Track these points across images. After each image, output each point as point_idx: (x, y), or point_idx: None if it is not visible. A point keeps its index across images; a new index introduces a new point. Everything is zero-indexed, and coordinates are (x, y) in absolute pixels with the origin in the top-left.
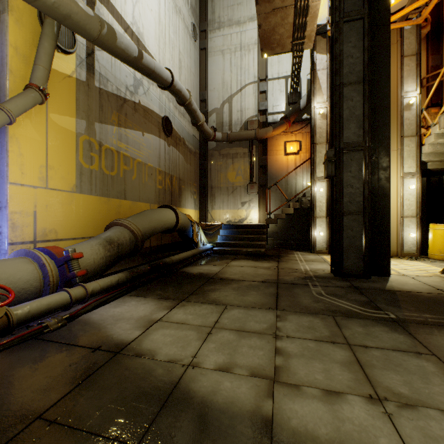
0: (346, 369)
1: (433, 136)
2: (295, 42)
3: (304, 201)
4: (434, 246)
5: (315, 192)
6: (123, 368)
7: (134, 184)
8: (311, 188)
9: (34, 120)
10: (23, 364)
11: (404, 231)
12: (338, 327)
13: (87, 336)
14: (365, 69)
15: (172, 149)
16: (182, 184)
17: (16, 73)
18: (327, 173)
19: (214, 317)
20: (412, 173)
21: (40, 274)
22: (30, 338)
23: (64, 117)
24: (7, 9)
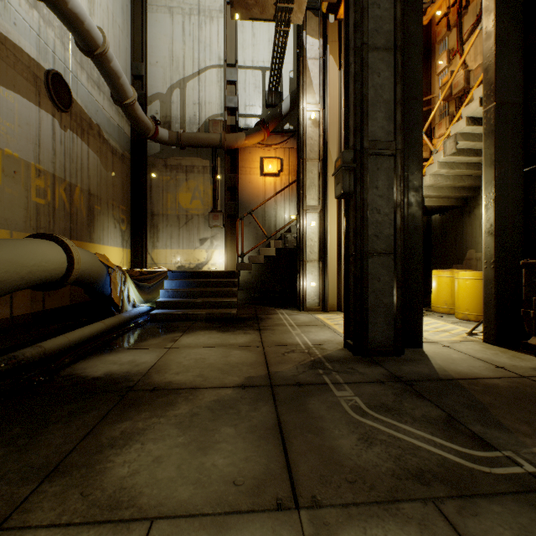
0: None
1: (437, 164)
2: (281, 5)
3: (289, 239)
4: (439, 297)
5: (305, 226)
6: None
7: None
8: (300, 220)
9: None
10: None
11: None
12: None
13: None
14: (397, 28)
15: (72, 137)
16: (96, 204)
17: None
18: (344, 187)
19: None
20: None
21: None
22: None
23: None
24: None
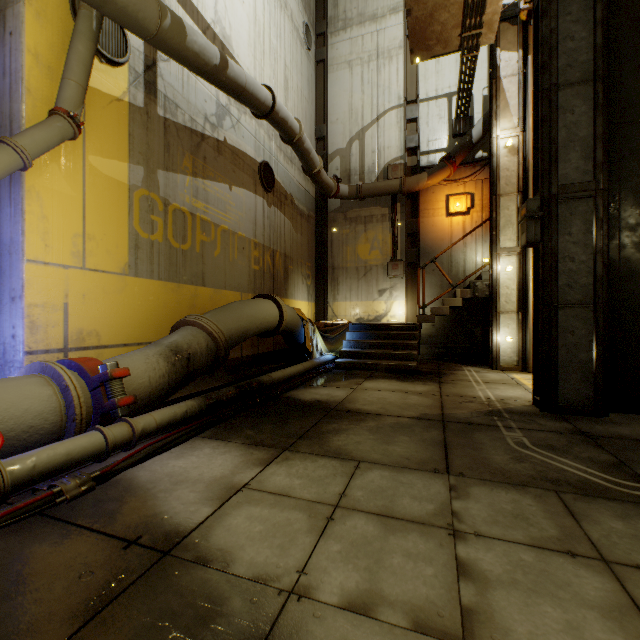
0: (616, 627)
1: None
2: (467, 34)
3: (479, 287)
4: None
5: (498, 272)
6: (171, 591)
7: (218, 264)
8: (492, 266)
9: (64, 165)
10: (4, 568)
11: None
12: (572, 517)
13: (121, 514)
14: (597, 56)
15: (274, 211)
16: (290, 264)
17: (37, 93)
18: (528, 237)
19: (337, 484)
20: None
21: (61, 402)
22: (31, 514)
23: (111, 161)
24: None
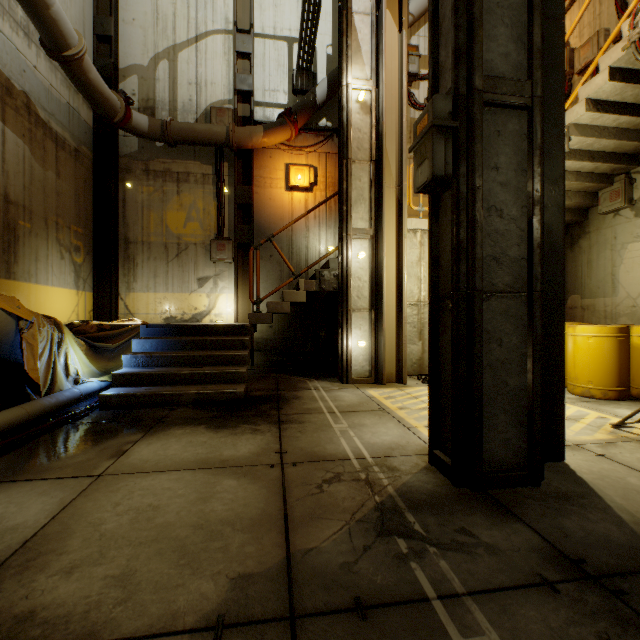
0: None
1: None
2: None
3: (327, 278)
4: None
5: (350, 259)
6: None
7: None
8: (343, 250)
9: None
10: None
11: None
12: None
13: None
14: None
15: None
16: (22, 218)
17: None
18: (435, 165)
19: None
20: None
21: None
22: None
23: None
24: None
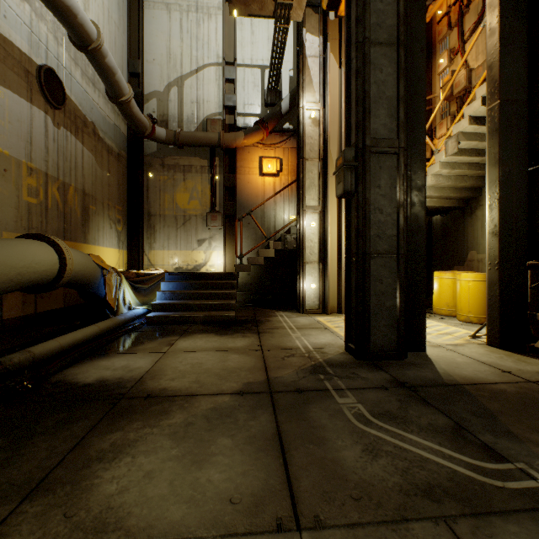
0: None
1: (439, 164)
2: (281, 1)
3: (289, 240)
4: (441, 299)
5: (305, 227)
6: None
7: None
8: (300, 221)
9: None
10: None
11: None
12: None
13: None
14: (400, 23)
15: (66, 135)
16: (91, 204)
17: None
18: (345, 186)
19: None
20: None
21: None
22: None
23: None
24: None
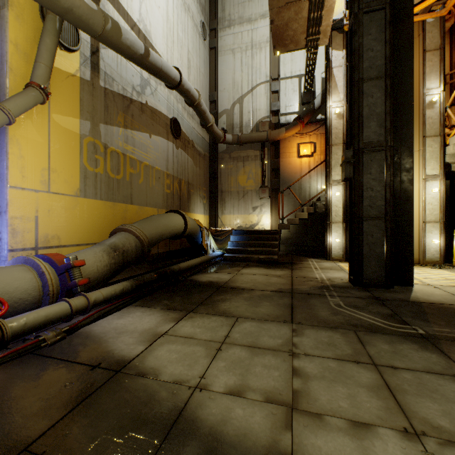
0: (374, 395)
1: None
2: (310, 38)
3: (318, 205)
4: None
5: (330, 196)
6: (123, 390)
7: (141, 188)
8: (327, 192)
9: (35, 121)
10: (14, 383)
11: (426, 237)
12: (361, 343)
13: (86, 352)
14: (386, 62)
15: (180, 152)
16: (191, 189)
17: (17, 71)
18: (345, 175)
19: (224, 331)
20: (435, 176)
21: (39, 283)
22: (26, 353)
23: (68, 118)
24: (7, 4)
